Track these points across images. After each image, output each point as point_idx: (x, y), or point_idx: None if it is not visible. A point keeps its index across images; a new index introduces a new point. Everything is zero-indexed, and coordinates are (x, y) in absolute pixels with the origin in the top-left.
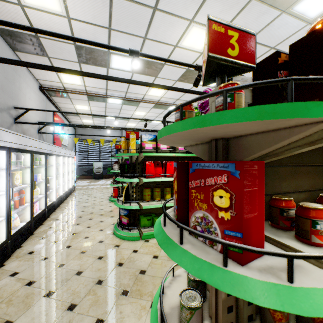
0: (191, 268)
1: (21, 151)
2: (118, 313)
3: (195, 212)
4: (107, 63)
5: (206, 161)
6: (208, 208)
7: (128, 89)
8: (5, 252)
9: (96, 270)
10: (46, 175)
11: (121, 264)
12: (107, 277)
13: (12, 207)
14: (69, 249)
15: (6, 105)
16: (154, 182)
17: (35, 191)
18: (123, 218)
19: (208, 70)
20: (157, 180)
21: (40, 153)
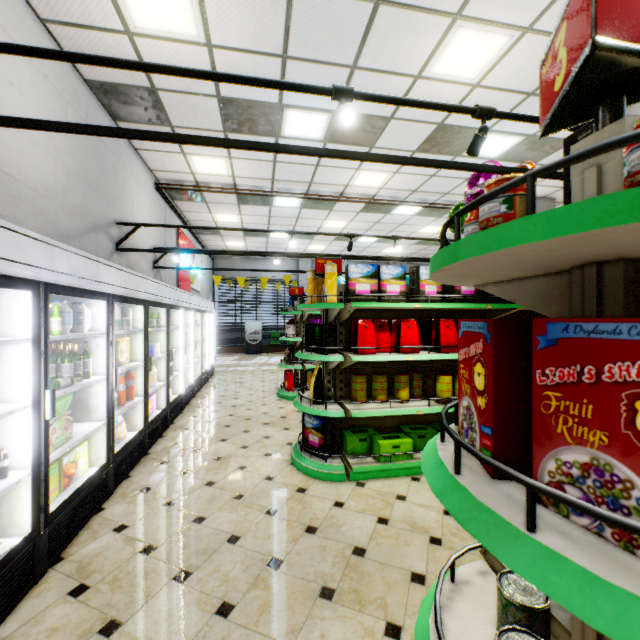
0: (589, 609)
1: (129, 300)
2: (317, 637)
3: (559, 448)
4: (276, 127)
5: (602, 319)
6: (611, 443)
7: (314, 177)
8: (105, 484)
9: (265, 537)
10: (168, 346)
11: (313, 529)
12: (287, 555)
13: (116, 403)
14: (212, 488)
15: (104, 219)
16: (372, 364)
17: (150, 374)
18: (311, 433)
19: (576, 88)
20: (382, 359)
21: (159, 305)
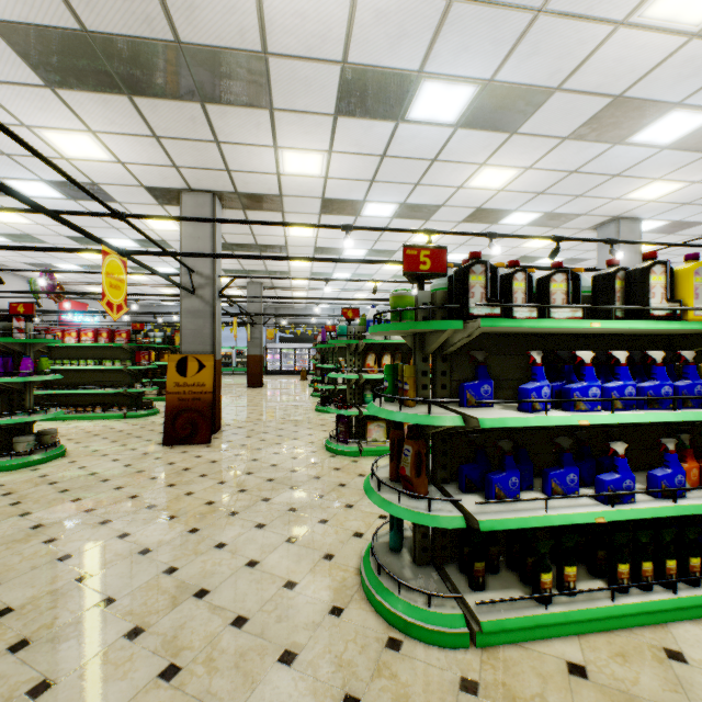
0: None
1: None
2: None
3: None
4: (58, 267)
5: None
6: None
7: None
8: None
9: None
10: None
11: None
12: None
13: None
14: None
15: None
16: None
17: None
18: None
19: None
20: None
21: None
